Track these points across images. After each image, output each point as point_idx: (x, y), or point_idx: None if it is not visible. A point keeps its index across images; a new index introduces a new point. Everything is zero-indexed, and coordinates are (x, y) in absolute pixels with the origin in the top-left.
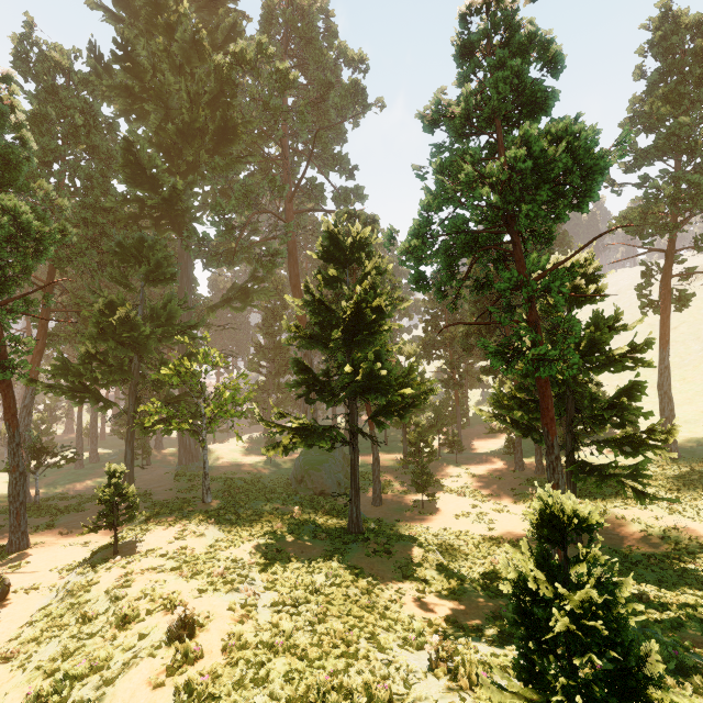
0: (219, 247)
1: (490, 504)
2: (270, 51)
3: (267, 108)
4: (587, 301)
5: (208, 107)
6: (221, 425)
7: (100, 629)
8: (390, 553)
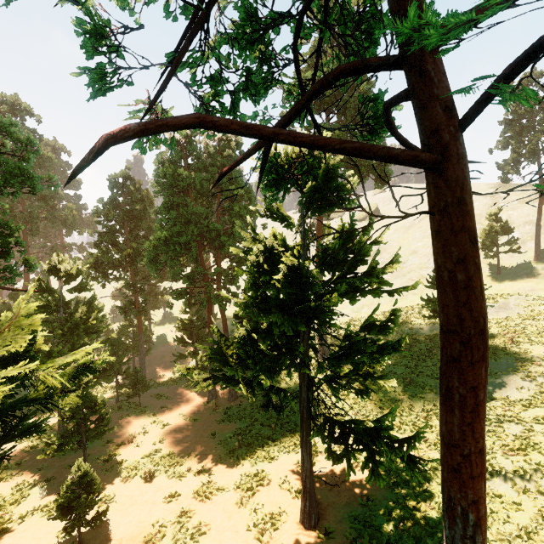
0: None
1: (191, 478)
2: None
3: None
4: (335, 203)
5: None
6: None
7: None
8: None
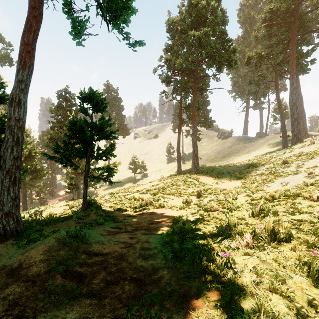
0: None
1: None
2: None
3: None
4: None
5: None
6: None
7: None
8: None
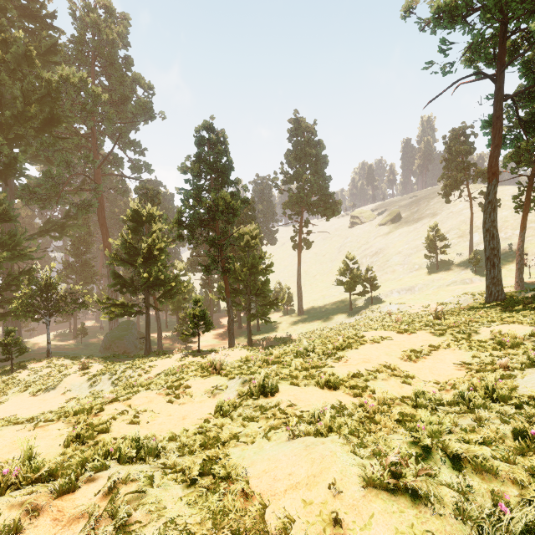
0: (42, 195)
1: (221, 344)
2: (89, 81)
3: (84, 109)
4: (253, 247)
5: (36, 100)
6: (27, 326)
7: (39, 380)
8: (166, 353)
